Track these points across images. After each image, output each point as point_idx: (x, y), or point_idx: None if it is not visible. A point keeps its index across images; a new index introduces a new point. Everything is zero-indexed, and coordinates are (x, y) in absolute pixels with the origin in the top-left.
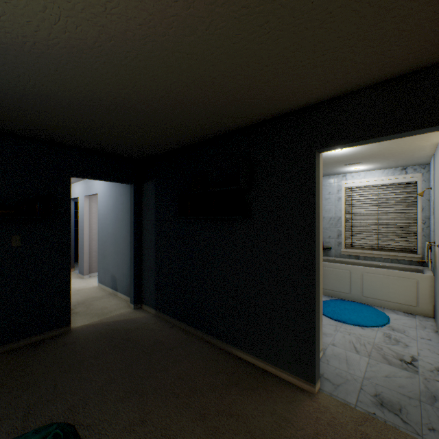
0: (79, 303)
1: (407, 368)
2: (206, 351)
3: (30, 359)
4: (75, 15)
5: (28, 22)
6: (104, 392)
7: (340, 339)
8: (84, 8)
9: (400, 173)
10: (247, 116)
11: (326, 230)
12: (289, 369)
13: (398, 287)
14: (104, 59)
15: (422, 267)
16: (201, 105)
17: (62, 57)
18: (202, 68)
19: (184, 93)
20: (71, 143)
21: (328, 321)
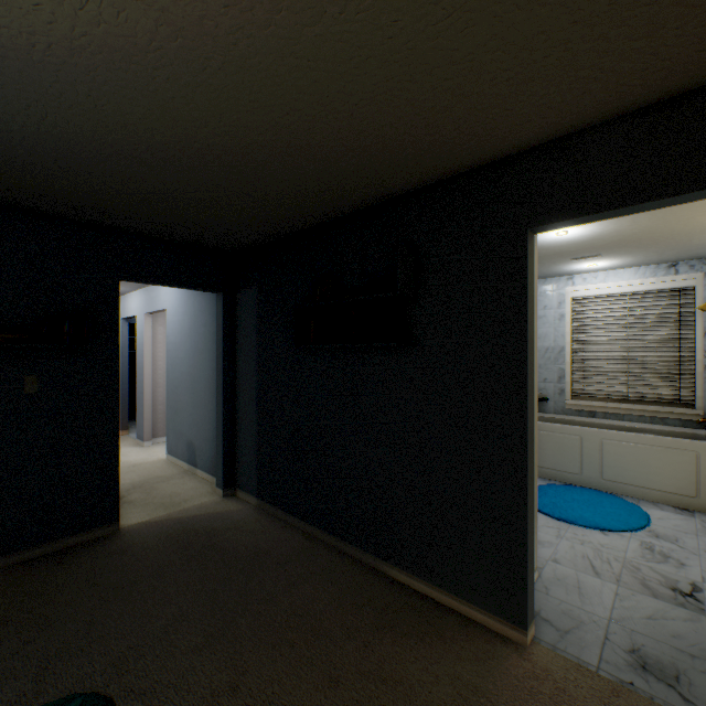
0: (136, 486)
1: (685, 604)
2: (341, 569)
3: (53, 578)
4: None
5: (36, 5)
6: (171, 635)
7: (567, 551)
8: None
9: (666, 272)
10: (409, 175)
11: (540, 369)
12: (482, 602)
13: (664, 464)
14: (167, 73)
15: (704, 430)
16: (332, 156)
17: (96, 71)
18: (334, 86)
19: (304, 134)
20: (121, 225)
21: (544, 520)
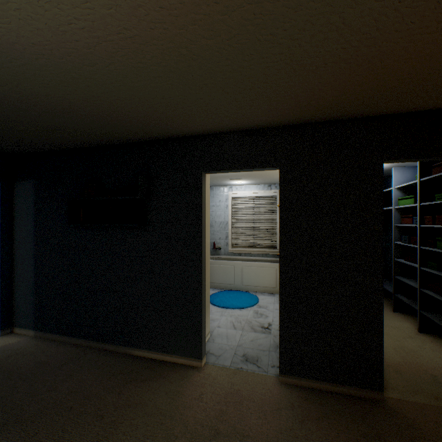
0: None
1: (265, 332)
2: (103, 359)
3: None
4: None
5: None
6: None
7: (224, 321)
8: None
9: (267, 188)
10: (145, 134)
11: (218, 233)
12: (183, 353)
13: (265, 274)
14: None
15: None
16: (98, 117)
17: None
18: (101, 90)
19: (80, 105)
20: None
21: (216, 309)
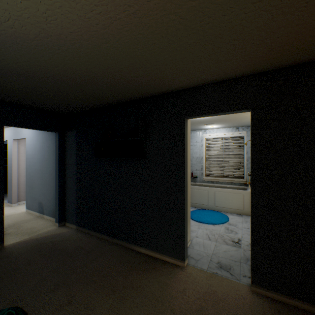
0: (10, 226)
1: (235, 245)
2: (115, 250)
3: None
4: (22, 19)
5: None
6: (38, 287)
7: (201, 233)
8: (30, 17)
9: (235, 130)
10: (143, 92)
11: (195, 165)
12: (170, 254)
13: (234, 199)
14: (42, 48)
15: (246, 186)
16: (112, 83)
17: (6, 42)
18: (113, 62)
19: (101, 75)
20: (5, 99)
21: (194, 223)
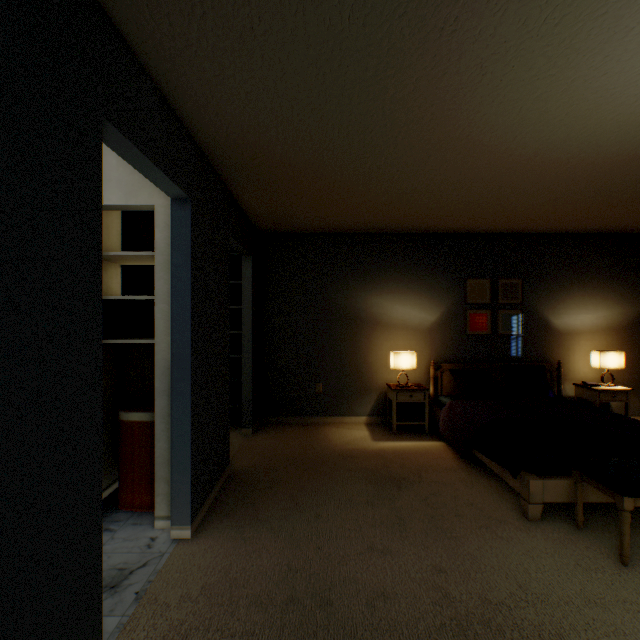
0: None
1: None
2: None
3: None
4: None
5: None
6: None
7: None
8: None
9: None
10: None
11: None
12: None
13: None
14: None
15: None
16: None
17: None
18: None
19: None
20: None
21: None
